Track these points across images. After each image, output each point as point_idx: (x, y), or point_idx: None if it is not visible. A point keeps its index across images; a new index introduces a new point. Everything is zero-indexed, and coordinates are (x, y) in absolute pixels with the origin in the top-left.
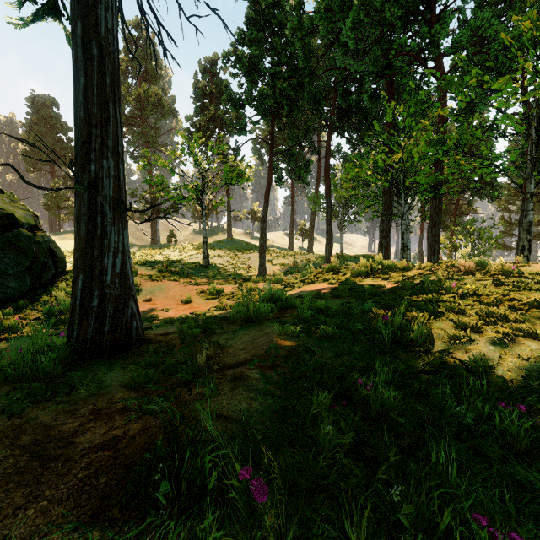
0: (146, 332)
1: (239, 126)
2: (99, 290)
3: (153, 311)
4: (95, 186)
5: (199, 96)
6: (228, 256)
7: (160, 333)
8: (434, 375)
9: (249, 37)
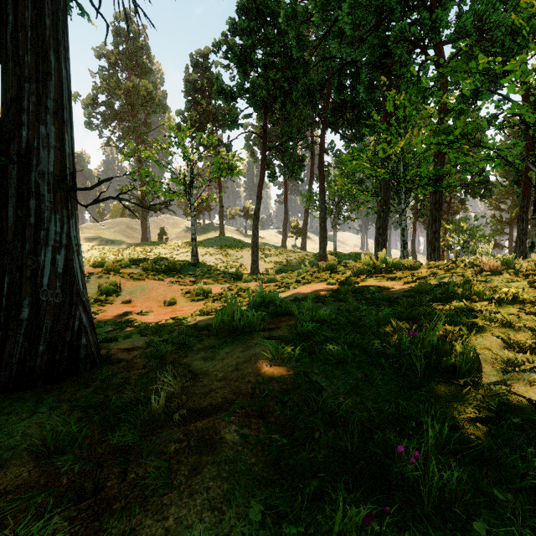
0: (109, 346)
1: (230, 119)
2: (32, 297)
3: (130, 315)
4: (27, 159)
5: (190, 90)
6: (219, 254)
7: (125, 348)
8: (494, 420)
9: (241, 26)
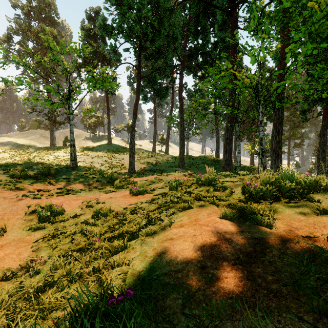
0: None
1: (110, 48)
2: None
3: None
4: None
5: (85, 36)
6: (106, 157)
7: None
8: None
9: None
